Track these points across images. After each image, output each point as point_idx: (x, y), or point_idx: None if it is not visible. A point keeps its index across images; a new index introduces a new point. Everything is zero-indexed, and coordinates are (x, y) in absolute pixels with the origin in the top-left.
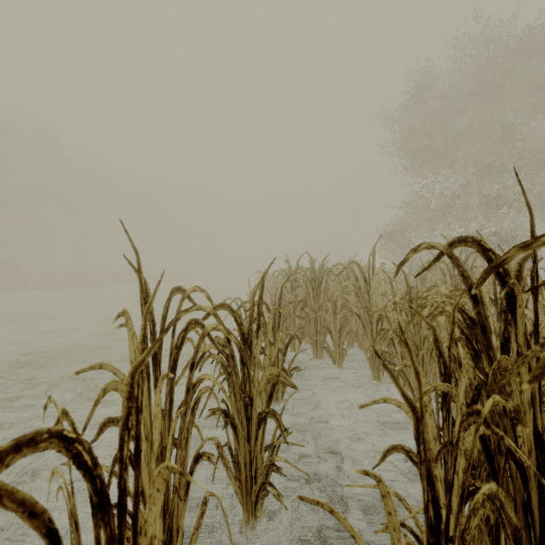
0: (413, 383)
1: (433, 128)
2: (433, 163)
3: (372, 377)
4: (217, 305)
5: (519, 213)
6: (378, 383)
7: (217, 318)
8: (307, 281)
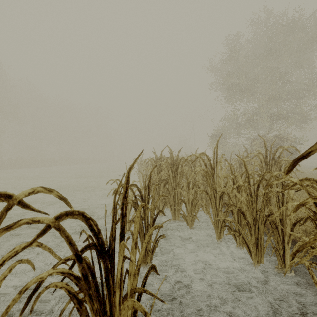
0: (252, 247)
1: (240, 73)
2: (241, 94)
3: (216, 237)
4: (62, 213)
5: (290, 124)
6: (220, 241)
7: (61, 232)
8: (168, 165)
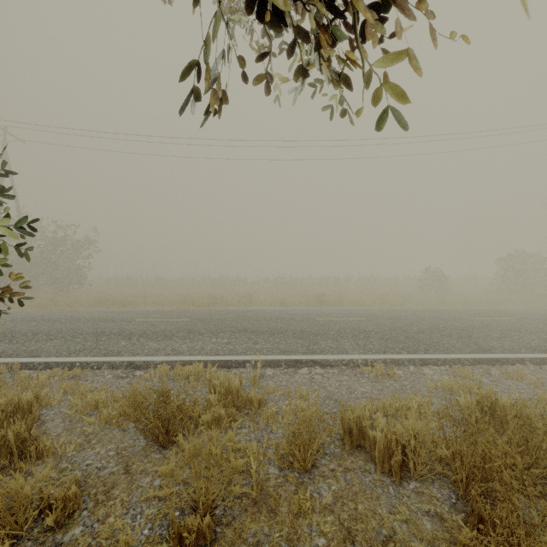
0: None
1: None
2: None
3: None
4: None
5: None
6: None
7: None
8: None
